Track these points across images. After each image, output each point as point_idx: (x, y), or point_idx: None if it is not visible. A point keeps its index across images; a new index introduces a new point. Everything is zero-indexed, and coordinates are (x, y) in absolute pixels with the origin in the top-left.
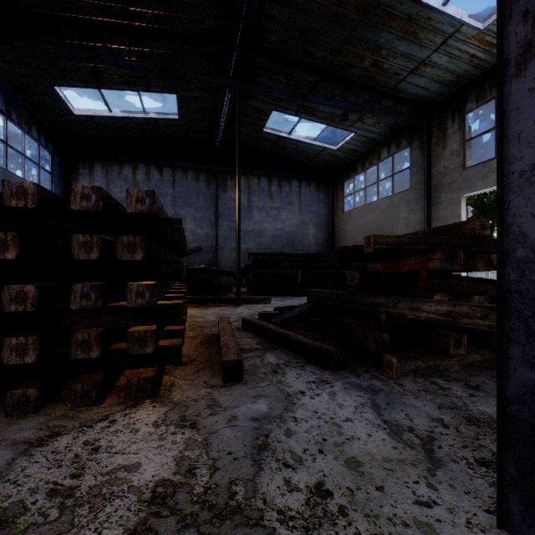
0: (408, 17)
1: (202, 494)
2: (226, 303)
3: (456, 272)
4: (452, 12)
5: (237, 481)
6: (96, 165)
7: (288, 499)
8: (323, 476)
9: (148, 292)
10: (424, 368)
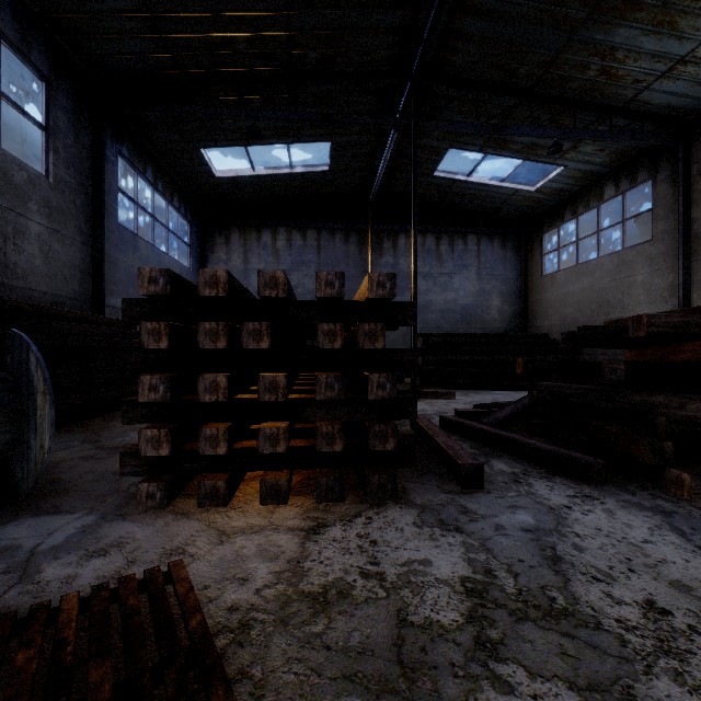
0: (663, 2)
1: (518, 594)
2: None
3: None
4: None
5: (549, 588)
6: (233, 232)
7: (620, 611)
8: (650, 595)
9: (388, 384)
10: None
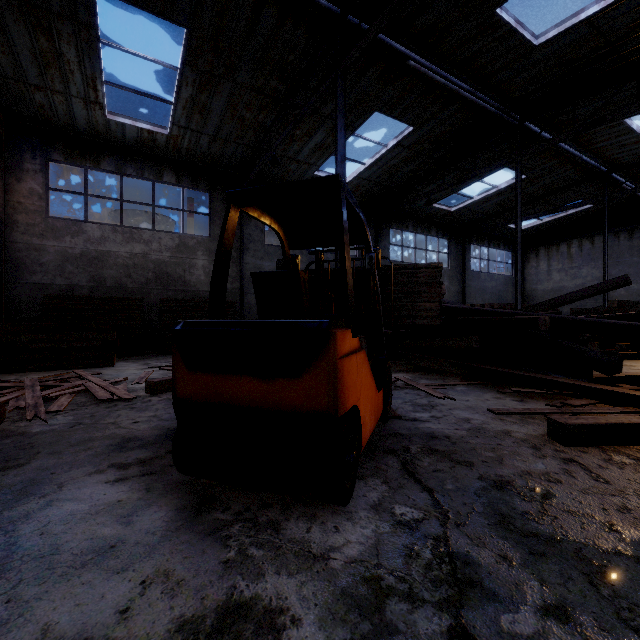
0: None
1: None
2: None
3: None
4: None
5: None
6: (540, 249)
7: None
8: None
9: None
10: None
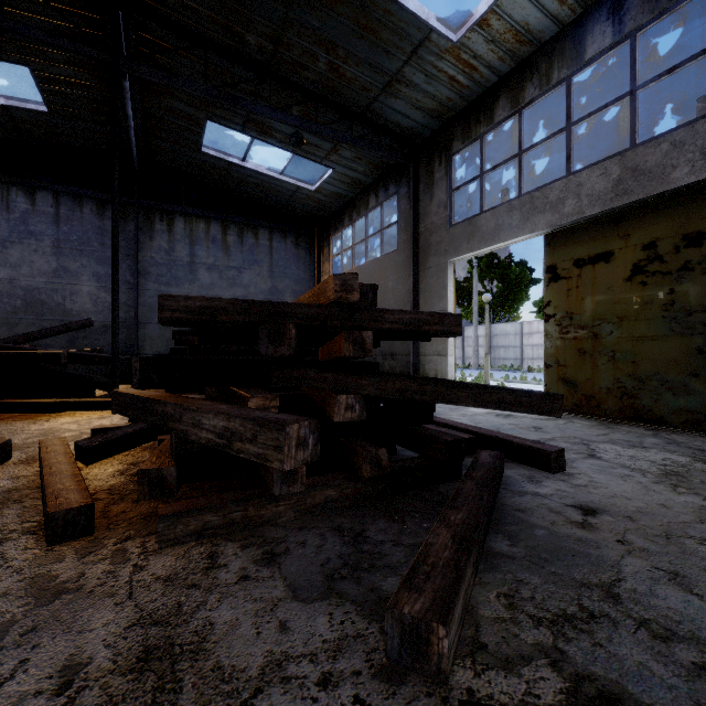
0: (360, 3)
1: None
2: (93, 409)
3: (443, 359)
4: (415, 9)
5: None
6: None
7: None
8: None
9: None
10: (220, 525)
